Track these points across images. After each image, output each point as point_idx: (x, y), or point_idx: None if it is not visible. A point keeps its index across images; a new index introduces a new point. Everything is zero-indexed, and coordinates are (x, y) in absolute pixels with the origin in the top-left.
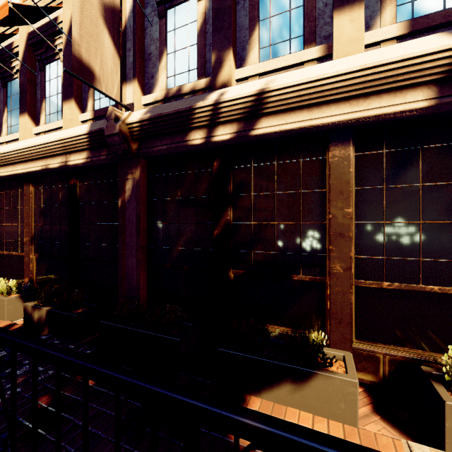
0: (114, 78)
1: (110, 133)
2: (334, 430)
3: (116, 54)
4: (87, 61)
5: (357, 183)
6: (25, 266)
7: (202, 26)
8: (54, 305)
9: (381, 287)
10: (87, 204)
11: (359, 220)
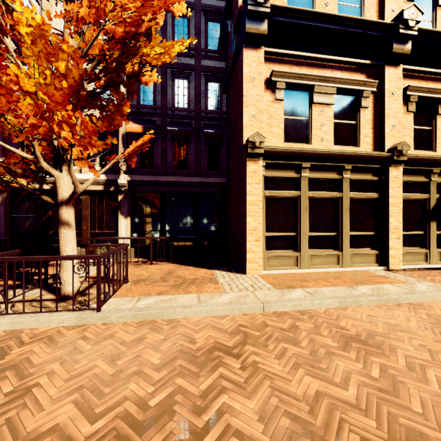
0: None
1: None
2: None
3: None
4: None
5: (90, 205)
6: None
7: None
8: None
9: (96, 232)
10: None
11: (91, 215)
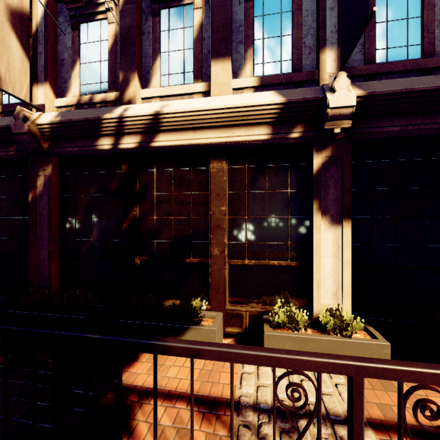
0: (22, 79)
1: (18, 131)
2: (199, 365)
3: (25, 57)
4: None
5: (229, 188)
6: None
7: (112, 46)
8: None
9: (244, 264)
10: None
11: (230, 216)
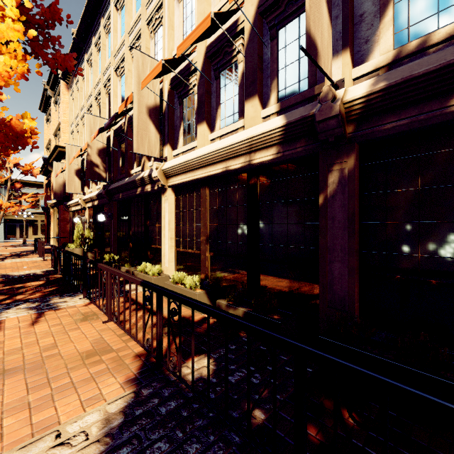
0: (328, 52)
1: (324, 117)
2: None
3: (329, 24)
4: (313, 34)
5: None
6: (201, 263)
7: None
8: (243, 306)
9: None
10: (270, 203)
11: None
